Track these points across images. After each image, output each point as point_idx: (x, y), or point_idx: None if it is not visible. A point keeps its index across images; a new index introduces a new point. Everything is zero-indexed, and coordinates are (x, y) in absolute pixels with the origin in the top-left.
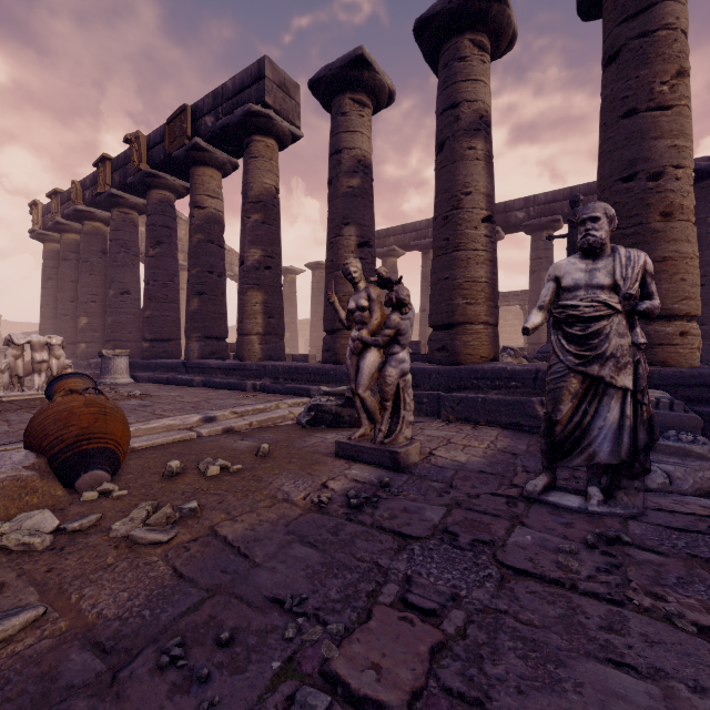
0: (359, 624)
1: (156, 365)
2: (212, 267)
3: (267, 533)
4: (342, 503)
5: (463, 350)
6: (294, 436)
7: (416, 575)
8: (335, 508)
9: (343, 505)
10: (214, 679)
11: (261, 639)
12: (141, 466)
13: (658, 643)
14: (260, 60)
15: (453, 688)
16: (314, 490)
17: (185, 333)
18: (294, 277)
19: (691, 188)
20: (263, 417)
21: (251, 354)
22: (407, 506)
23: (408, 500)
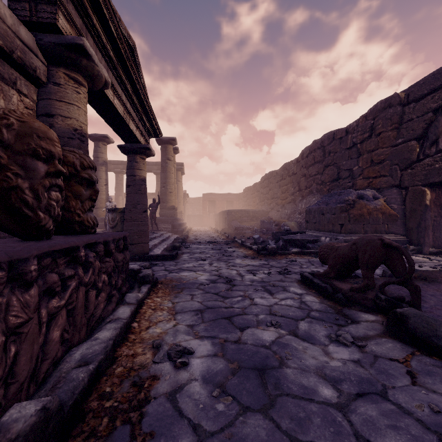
0: None
1: None
2: None
3: None
4: None
5: (99, 214)
6: None
7: None
8: None
9: None
10: None
11: None
12: None
13: None
14: None
15: None
16: None
17: None
18: None
19: None
20: None
21: None
22: None
23: None
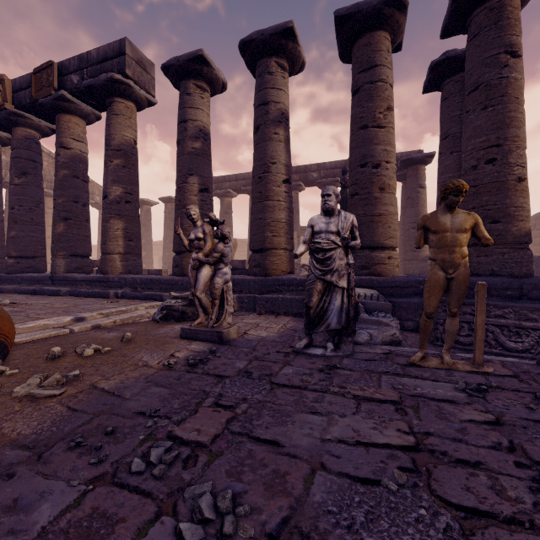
0: (190, 416)
1: (22, 278)
2: (77, 198)
3: (133, 383)
4: (184, 364)
5: (270, 266)
6: (150, 328)
7: (225, 392)
8: (179, 367)
9: (184, 365)
10: (105, 447)
11: (132, 429)
12: (25, 354)
13: (334, 403)
14: (121, 40)
15: (235, 431)
16: (165, 359)
17: (52, 251)
18: (149, 208)
19: (394, 174)
20: (125, 316)
21: (113, 269)
22: (226, 362)
23: (227, 359)
